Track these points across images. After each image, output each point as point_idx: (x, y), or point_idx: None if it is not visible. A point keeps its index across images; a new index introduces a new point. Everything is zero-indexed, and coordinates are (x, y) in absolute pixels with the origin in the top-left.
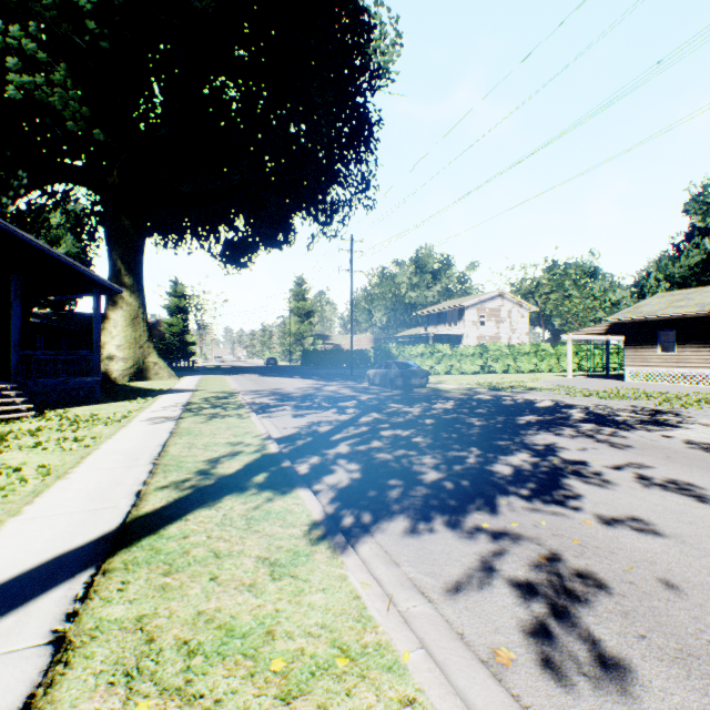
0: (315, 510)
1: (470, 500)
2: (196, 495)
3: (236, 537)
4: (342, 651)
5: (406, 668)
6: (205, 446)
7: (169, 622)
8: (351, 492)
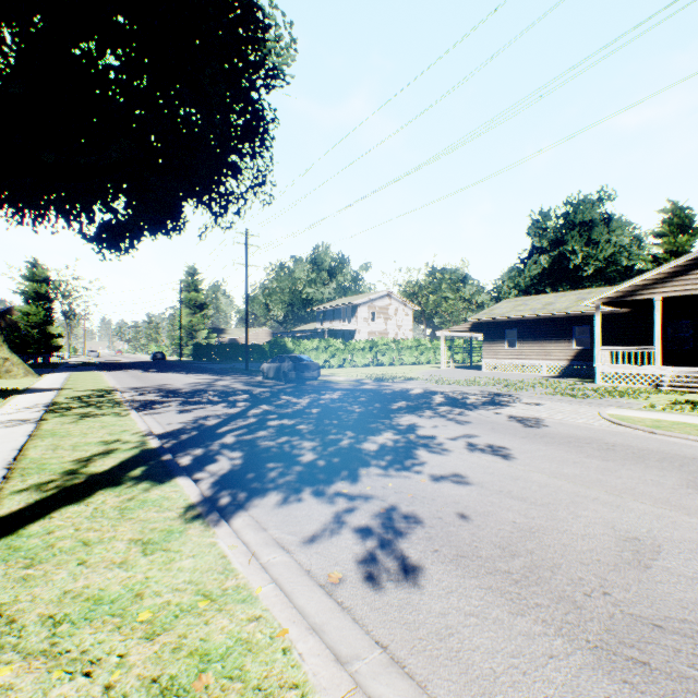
0: (193, 495)
1: (338, 473)
2: (63, 494)
3: (108, 526)
4: (205, 596)
5: (258, 598)
6: (74, 447)
7: (32, 605)
8: (231, 476)
